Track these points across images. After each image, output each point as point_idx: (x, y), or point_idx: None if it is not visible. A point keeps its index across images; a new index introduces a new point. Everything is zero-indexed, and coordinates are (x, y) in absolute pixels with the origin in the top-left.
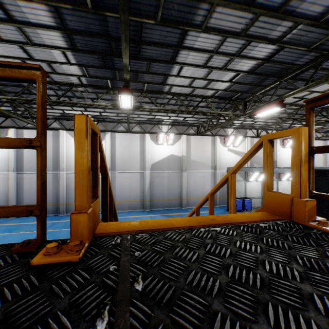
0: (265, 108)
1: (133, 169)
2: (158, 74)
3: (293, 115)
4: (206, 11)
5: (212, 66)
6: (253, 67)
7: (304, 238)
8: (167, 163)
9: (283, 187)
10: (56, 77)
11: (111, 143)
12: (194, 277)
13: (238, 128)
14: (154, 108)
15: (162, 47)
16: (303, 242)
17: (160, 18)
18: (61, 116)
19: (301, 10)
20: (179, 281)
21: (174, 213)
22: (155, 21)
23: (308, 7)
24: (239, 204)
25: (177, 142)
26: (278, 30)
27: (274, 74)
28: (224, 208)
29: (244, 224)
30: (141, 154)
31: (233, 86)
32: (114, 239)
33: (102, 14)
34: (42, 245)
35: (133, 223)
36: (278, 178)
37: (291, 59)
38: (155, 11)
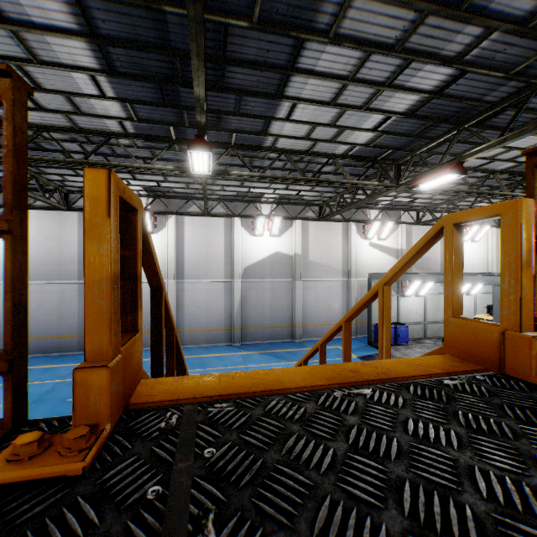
0: (433, 175)
1: (214, 277)
2: (254, 116)
3: (478, 188)
4: (337, 5)
5: (345, 103)
6: (413, 105)
7: (536, 412)
8: (269, 266)
9: None
10: (82, 121)
11: (177, 233)
12: (330, 516)
13: (387, 209)
14: (248, 175)
15: (262, 69)
16: (536, 421)
17: (258, 17)
18: None
19: (497, 6)
20: (296, 528)
21: (280, 349)
22: (249, 23)
23: (509, 1)
24: None
25: (286, 232)
26: (457, 42)
27: (449, 118)
28: (363, 340)
29: (416, 382)
30: (227, 252)
31: (379, 138)
32: (166, 416)
33: (158, 10)
34: (18, 432)
35: (206, 379)
36: None
37: (478, 92)
38: (249, 4)
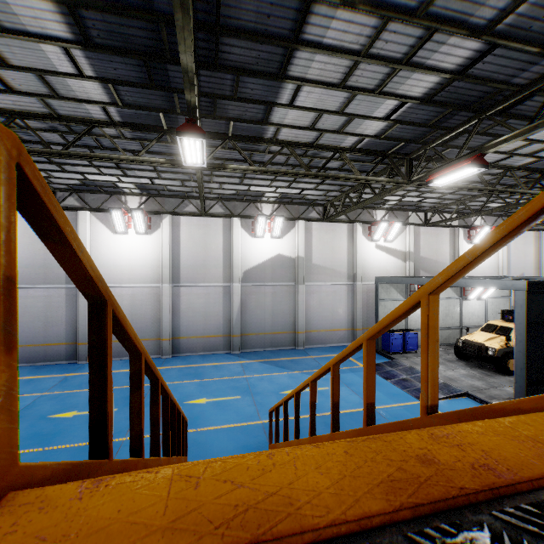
0: (450, 169)
1: (212, 281)
2: (253, 101)
3: (494, 185)
4: None
5: (356, 85)
6: (432, 88)
7: None
8: (271, 269)
9: (470, 312)
10: (61, 106)
11: (173, 235)
12: None
13: (394, 210)
14: (247, 169)
15: (261, 40)
16: None
17: None
18: (82, 185)
19: None
20: None
21: (282, 358)
22: None
23: None
24: (397, 341)
25: (288, 233)
26: (490, 6)
27: (469, 104)
28: None
29: None
30: (226, 255)
31: (391, 129)
32: None
33: None
34: None
35: (142, 492)
36: (463, 296)
37: (505, 73)
38: None
